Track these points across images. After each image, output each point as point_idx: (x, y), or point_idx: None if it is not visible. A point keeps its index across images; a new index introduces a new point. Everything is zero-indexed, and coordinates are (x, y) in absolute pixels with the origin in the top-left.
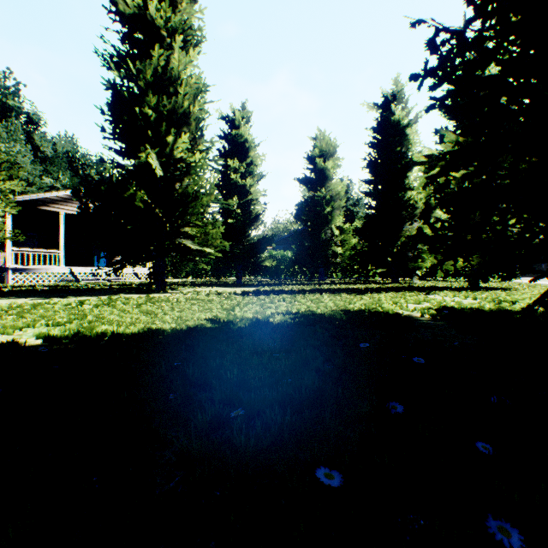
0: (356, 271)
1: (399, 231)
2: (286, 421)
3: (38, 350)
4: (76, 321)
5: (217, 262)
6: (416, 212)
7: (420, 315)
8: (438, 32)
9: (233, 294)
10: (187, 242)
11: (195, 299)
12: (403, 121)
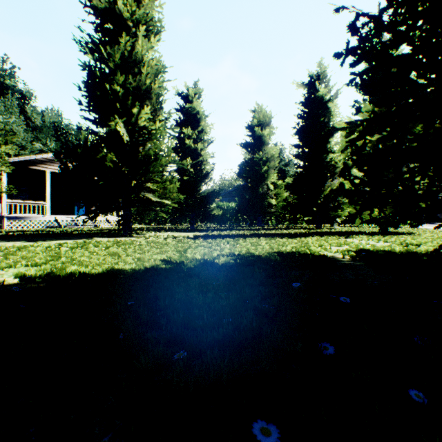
0: (287, 218)
1: (322, 186)
2: (225, 365)
3: (12, 289)
4: (52, 262)
5: (174, 211)
6: (336, 171)
7: (342, 256)
8: (358, 17)
9: (186, 237)
10: (149, 195)
11: (155, 242)
12: (326, 96)
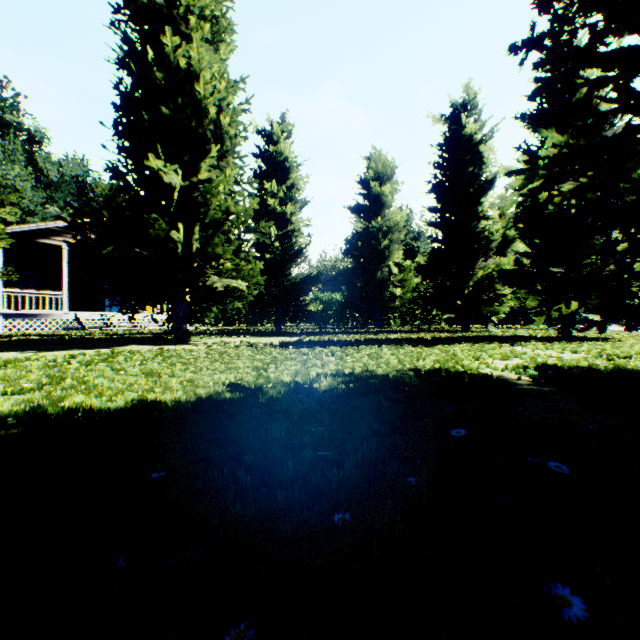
0: (418, 316)
1: (471, 269)
2: None
3: None
4: (47, 387)
5: (252, 306)
6: (492, 246)
7: (517, 377)
8: None
9: (269, 345)
10: (212, 282)
11: (219, 353)
12: (476, 135)
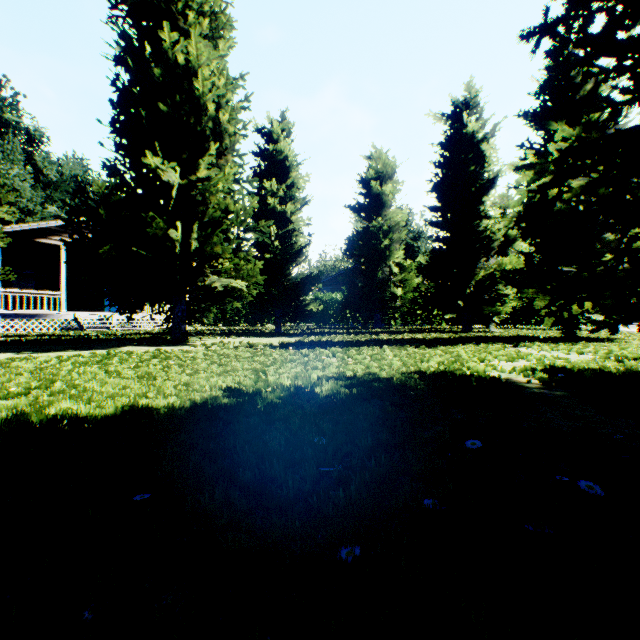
0: (419, 316)
1: (472, 268)
2: None
3: None
4: (35, 391)
5: (251, 306)
6: (493, 246)
7: (527, 380)
8: None
9: (269, 346)
10: (211, 281)
11: (218, 354)
12: (478, 134)
